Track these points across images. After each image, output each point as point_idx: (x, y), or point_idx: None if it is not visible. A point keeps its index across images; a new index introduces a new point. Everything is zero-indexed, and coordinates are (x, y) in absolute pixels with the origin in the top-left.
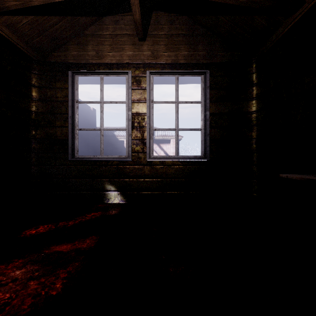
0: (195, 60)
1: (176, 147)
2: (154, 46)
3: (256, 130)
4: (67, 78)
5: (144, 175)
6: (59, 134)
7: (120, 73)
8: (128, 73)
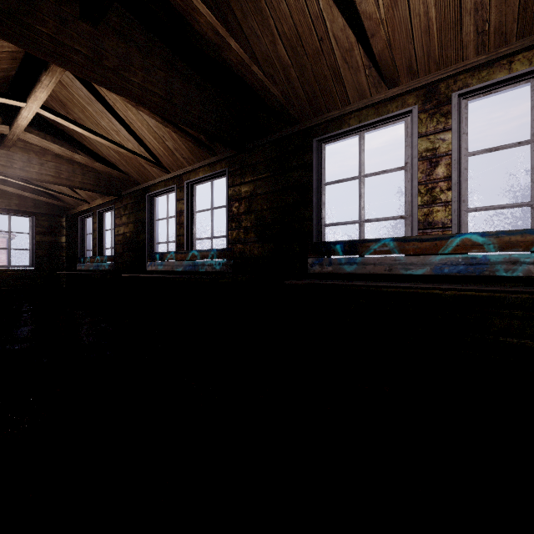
0: (25, 207)
1: (9, 260)
2: None
3: (66, 253)
4: None
5: None
6: None
7: None
8: None
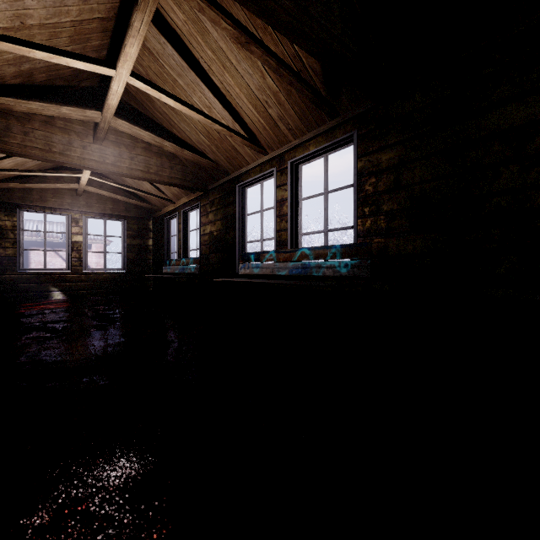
0: (117, 212)
1: (104, 263)
2: (88, 199)
3: (153, 255)
4: (16, 214)
5: (81, 280)
6: (9, 253)
7: (62, 214)
8: (68, 215)
